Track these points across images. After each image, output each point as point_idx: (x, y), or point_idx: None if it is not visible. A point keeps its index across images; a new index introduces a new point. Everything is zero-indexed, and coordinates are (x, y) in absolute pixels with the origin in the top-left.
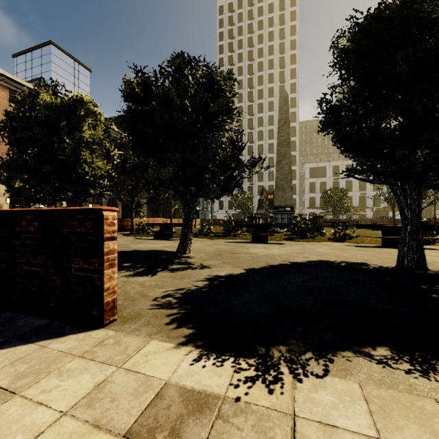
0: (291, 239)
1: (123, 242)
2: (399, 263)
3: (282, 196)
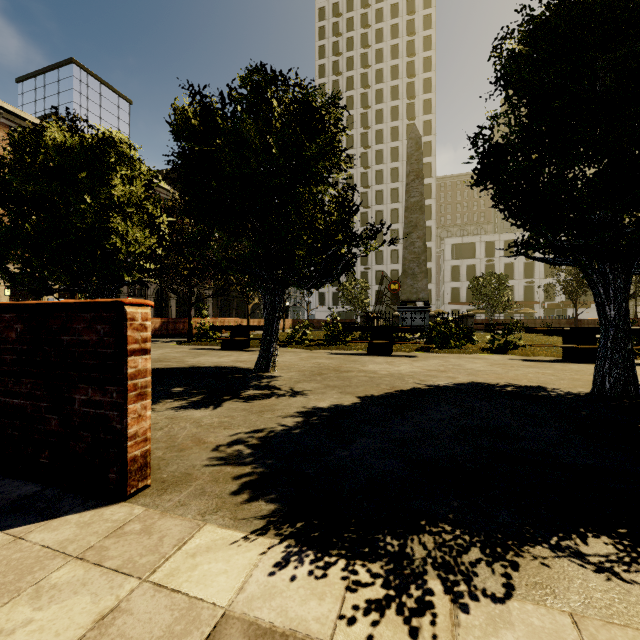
0: (426, 349)
1: (176, 354)
2: (597, 387)
3: (413, 285)
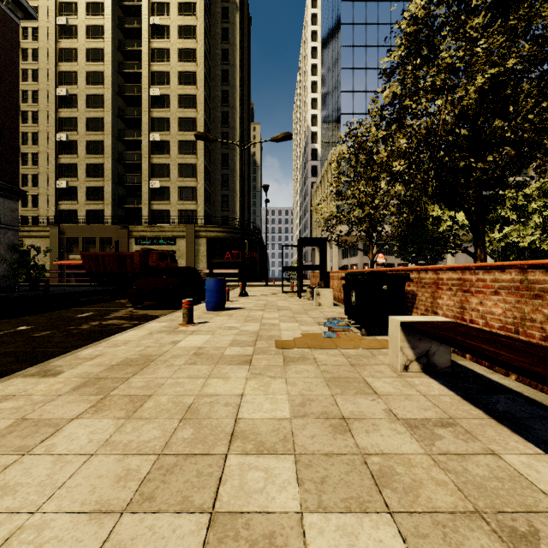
0: None
1: None
2: None
3: None
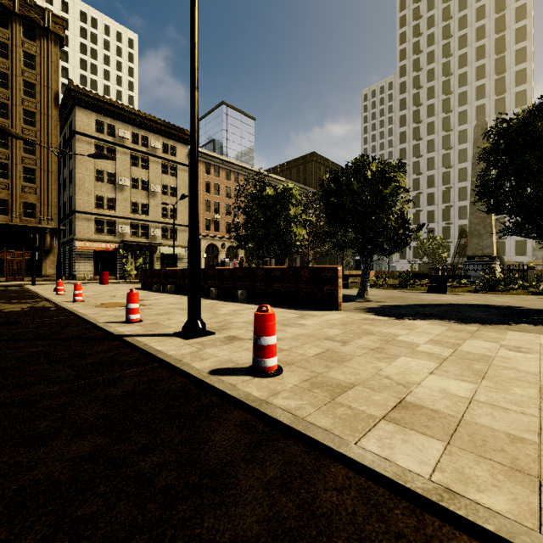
0: (475, 291)
1: None
2: None
3: (478, 244)
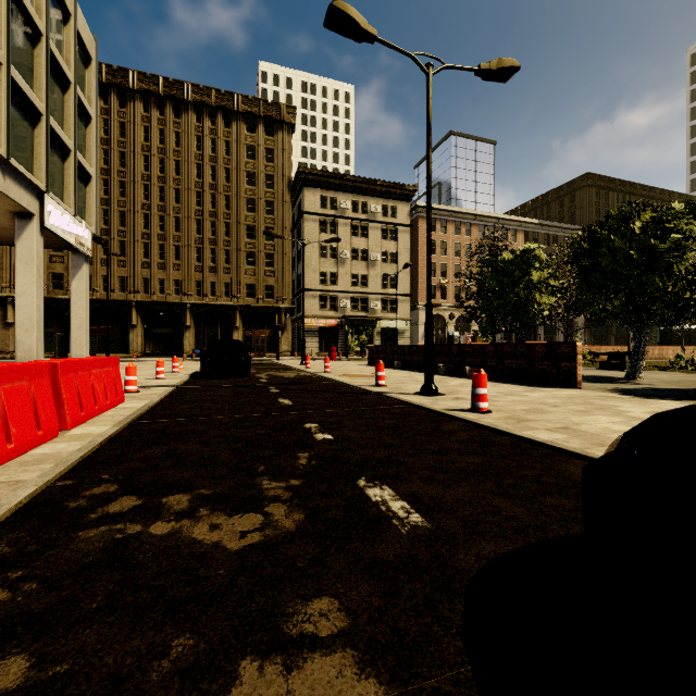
0: None
1: None
2: None
3: None
